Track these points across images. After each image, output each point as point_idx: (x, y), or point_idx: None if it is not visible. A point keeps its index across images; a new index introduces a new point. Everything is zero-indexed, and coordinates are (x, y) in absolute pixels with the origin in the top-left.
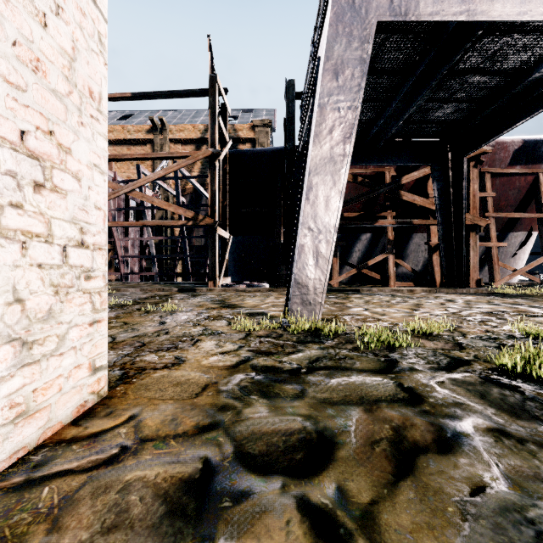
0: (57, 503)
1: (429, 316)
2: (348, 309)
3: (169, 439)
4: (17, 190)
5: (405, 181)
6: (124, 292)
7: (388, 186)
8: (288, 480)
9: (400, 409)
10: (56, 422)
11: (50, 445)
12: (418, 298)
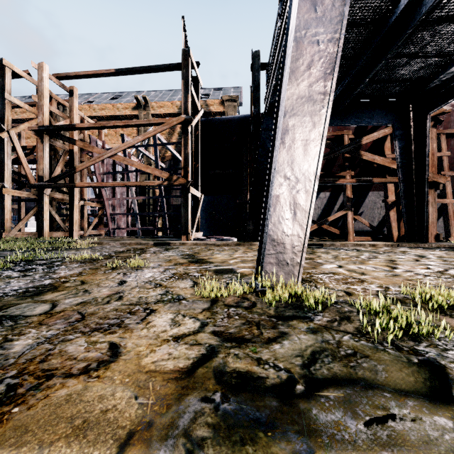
0: None
1: (417, 277)
2: (320, 265)
3: None
4: None
5: (365, 141)
6: (105, 245)
7: (348, 146)
8: None
9: None
10: None
11: None
12: (385, 253)
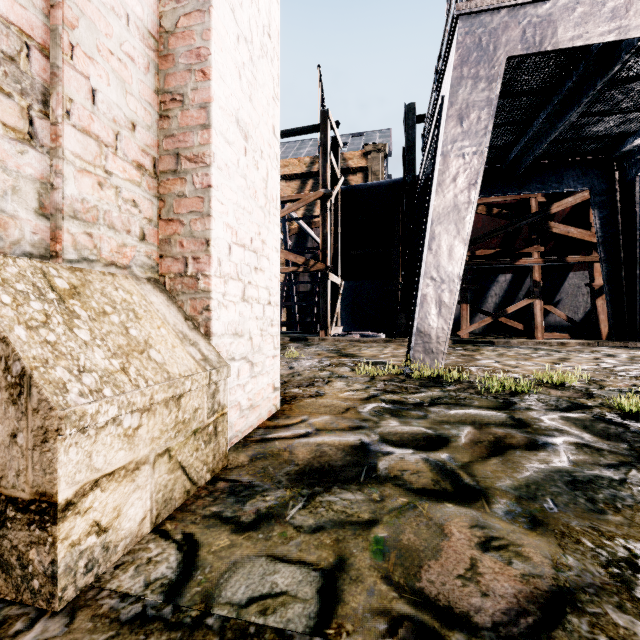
0: (286, 447)
1: (571, 370)
2: (476, 361)
3: (334, 431)
4: (250, 273)
5: (555, 209)
6: None
7: (532, 217)
8: (416, 451)
9: (505, 429)
10: (261, 417)
11: (263, 428)
12: (568, 352)
